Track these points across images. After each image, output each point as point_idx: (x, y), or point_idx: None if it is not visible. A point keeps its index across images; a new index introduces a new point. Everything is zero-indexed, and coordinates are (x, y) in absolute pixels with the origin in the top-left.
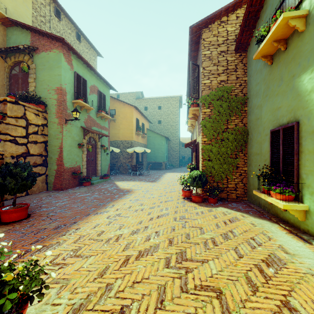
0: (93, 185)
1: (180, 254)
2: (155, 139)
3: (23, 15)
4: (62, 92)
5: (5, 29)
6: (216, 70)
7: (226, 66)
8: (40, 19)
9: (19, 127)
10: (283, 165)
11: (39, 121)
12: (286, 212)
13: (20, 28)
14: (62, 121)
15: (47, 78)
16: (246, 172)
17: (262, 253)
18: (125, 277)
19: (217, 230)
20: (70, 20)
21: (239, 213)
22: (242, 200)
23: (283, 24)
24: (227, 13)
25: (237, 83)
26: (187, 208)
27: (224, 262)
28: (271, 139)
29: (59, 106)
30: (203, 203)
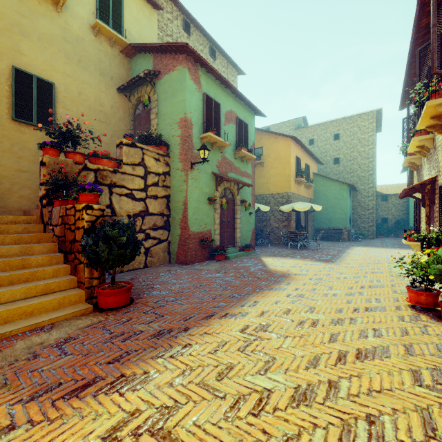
0: (228, 260)
1: None
2: (329, 189)
3: (148, 40)
4: (187, 124)
5: (129, 62)
6: None
7: None
8: (167, 40)
9: (137, 177)
10: None
11: (159, 169)
12: None
13: (143, 54)
14: (186, 166)
15: (169, 109)
16: None
17: None
18: None
19: None
20: (202, 32)
21: None
22: None
23: None
24: None
25: None
26: (440, 342)
27: None
28: None
29: (183, 145)
30: None
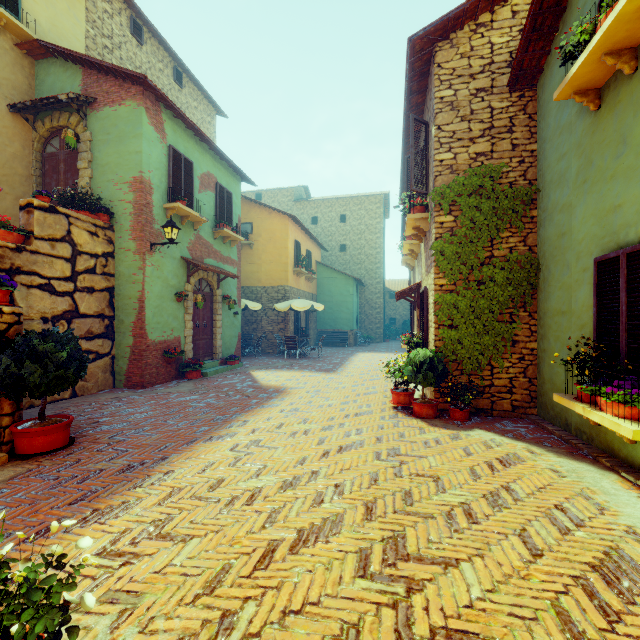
0: (206, 378)
1: (393, 542)
2: (334, 282)
3: (68, 35)
4: (144, 187)
5: (33, 64)
6: (466, 132)
7: (489, 121)
8: (103, 42)
9: (59, 260)
10: (628, 338)
11: (97, 248)
12: (636, 445)
13: (63, 61)
14: (143, 247)
15: (114, 160)
16: (534, 354)
17: (589, 546)
18: (266, 597)
19: (473, 485)
20: (161, 44)
21: (522, 444)
22: (525, 415)
23: (632, 10)
24: (491, 6)
25: (514, 157)
26: (404, 431)
27: (498, 568)
28: (597, 278)
29: (138, 216)
30: (438, 421)
